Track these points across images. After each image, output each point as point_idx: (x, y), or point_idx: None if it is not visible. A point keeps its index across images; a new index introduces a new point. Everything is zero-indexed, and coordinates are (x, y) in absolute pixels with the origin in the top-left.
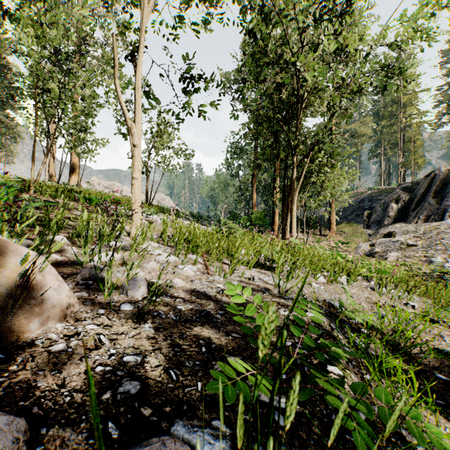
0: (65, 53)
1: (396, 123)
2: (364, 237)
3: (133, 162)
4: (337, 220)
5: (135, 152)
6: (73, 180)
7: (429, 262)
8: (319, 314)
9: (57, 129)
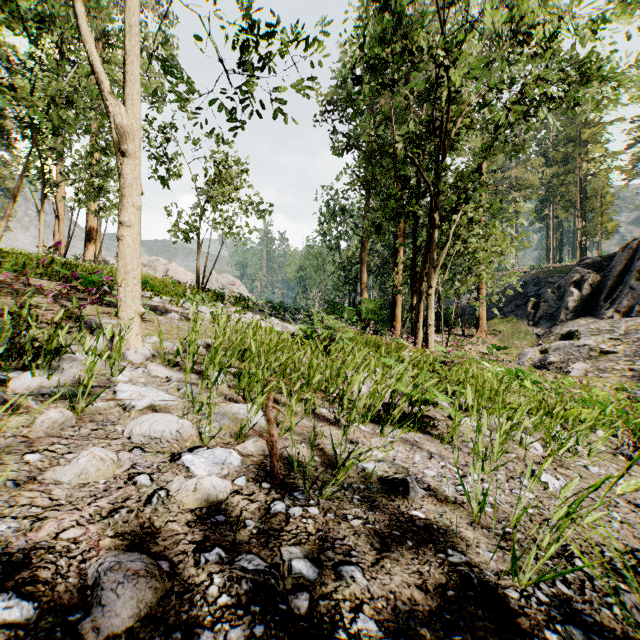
0: (33, 13)
1: (573, 170)
2: (530, 339)
3: (120, 188)
4: (487, 313)
5: (125, 168)
6: (90, 253)
7: (638, 379)
8: None
9: (62, 174)
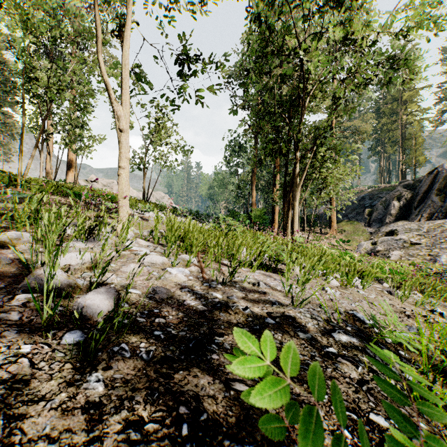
0: (53, 37)
1: (396, 120)
2: (365, 235)
3: (119, 149)
4: (338, 218)
5: (122, 138)
6: (70, 177)
7: (434, 261)
8: (423, 390)
9: (53, 125)
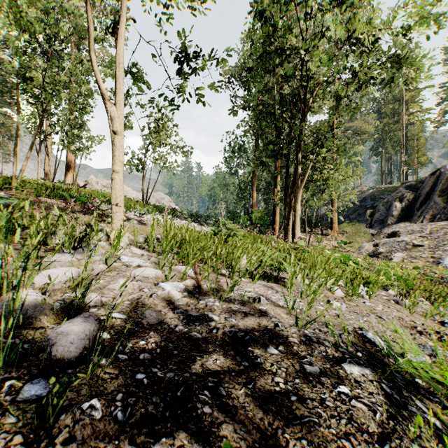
0: (47, 35)
1: (398, 121)
2: (367, 237)
3: (113, 152)
4: (339, 219)
5: (115, 141)
6: (69, 178)
7: (437, 263)
8: None
9: (51, 126)
